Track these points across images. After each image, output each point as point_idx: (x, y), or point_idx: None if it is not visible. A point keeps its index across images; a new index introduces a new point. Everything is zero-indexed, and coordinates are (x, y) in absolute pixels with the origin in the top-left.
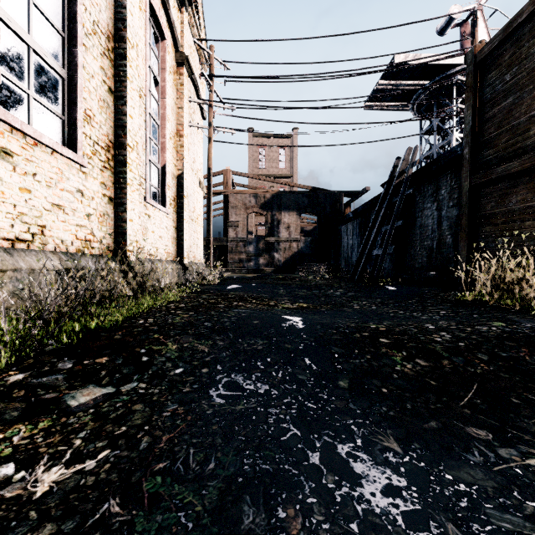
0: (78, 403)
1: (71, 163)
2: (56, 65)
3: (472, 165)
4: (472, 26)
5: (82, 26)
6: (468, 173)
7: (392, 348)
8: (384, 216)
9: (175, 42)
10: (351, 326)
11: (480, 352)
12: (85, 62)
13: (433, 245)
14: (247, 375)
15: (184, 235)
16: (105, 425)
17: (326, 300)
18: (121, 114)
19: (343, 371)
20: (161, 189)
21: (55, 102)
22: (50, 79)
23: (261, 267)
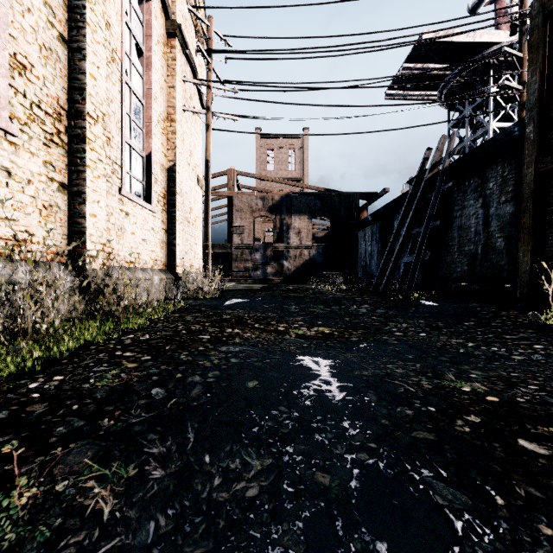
0: None
1: None
2: None
3: (539, 146)
4: None
5: None
6: (533, 157)
7: None
8: (414, 217)
9: (165, 6)
10: (428, 389)
11: None
12: None
13: (477, 250)
14: None
15: (176, 239)
16: None
17: (352, 321)
18: (78, 71)
19: None
20: (146, 182)
21: None
22: None
23: (269, 276)
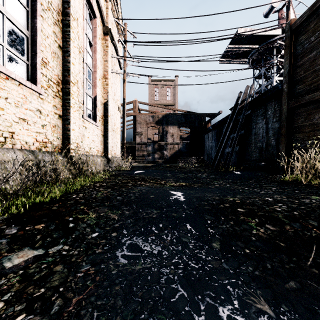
0: (12, 264)
1: (32, 92)
2: (22, 28)
3: (289, 95)
4: (287, 10)
5: (40, 4)
6: (286, 100)
7: (247, 216)
8: (232, 128)
9: (103, 20)
10: (216, 199)
11: (310, 219)
12: (42, 27)
13: (263, 146)
14: (145, 238)
15: (108, 139)
16: (28, 286)
17: (197, 180)
18: (67, 62)
19: (215, 234)
20: (94, 111)
21: (22, 52)
22: (18, 37)
23: (156, 159)
